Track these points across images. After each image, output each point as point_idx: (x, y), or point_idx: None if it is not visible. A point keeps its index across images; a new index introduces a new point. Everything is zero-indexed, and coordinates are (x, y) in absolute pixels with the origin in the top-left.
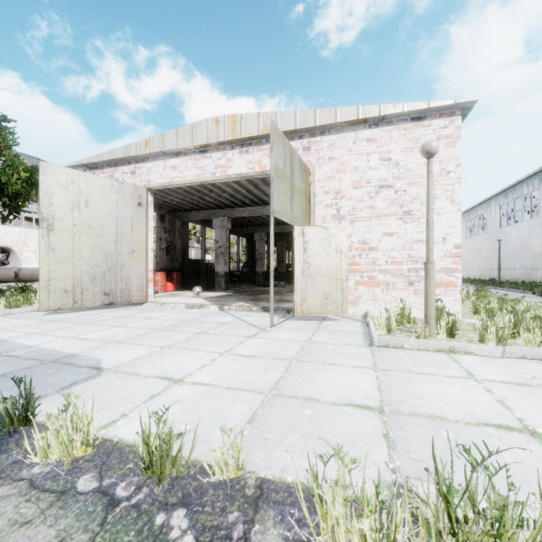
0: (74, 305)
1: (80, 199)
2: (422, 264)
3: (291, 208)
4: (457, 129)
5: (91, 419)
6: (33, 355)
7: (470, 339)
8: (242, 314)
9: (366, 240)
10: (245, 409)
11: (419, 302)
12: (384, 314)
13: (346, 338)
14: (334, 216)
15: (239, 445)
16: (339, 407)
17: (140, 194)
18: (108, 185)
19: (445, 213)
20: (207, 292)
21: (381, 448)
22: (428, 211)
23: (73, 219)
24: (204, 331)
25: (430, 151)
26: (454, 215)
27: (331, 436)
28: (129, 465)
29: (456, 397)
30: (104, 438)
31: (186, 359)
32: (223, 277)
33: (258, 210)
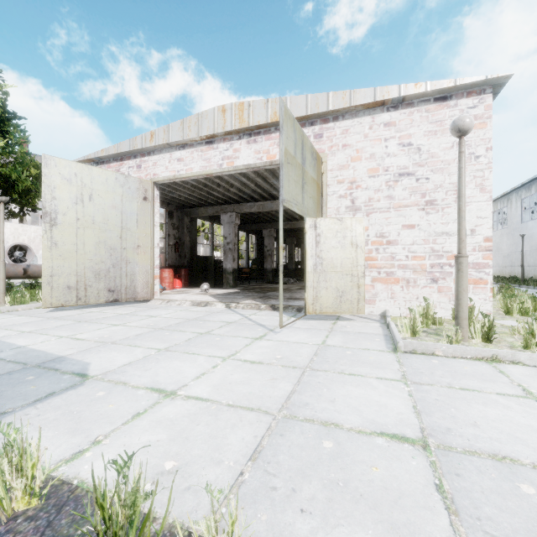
0: (78, 302)
1: (84, 193)
2: (447, 259)
3: (302, 198)
4: (488, 108)
5: (37, 460)
6: (19, 357)
7: (511, 344)
8: (250, 313)
9: (383, 233)
10: (247, 437)
11: (444, 301)
12: (403, 314)
13: (365, 341)
14: (349, 207)
15: (233, 514)
16: (368, 438)
17: (145, 188)
18: (113, 178)
19: (473, 203)
20: (215, 289)
21: (437, 511)
22: (459, 197)
23: (76, 214)
24: (208, 331)
25: (463, 128)
26: (484, 204)
27: (363, 486)
28: (83, 529)
29: (521, 426)
30: (62, 479)
31: (184, 365)
32: (232, 274)
33: (267, 205)
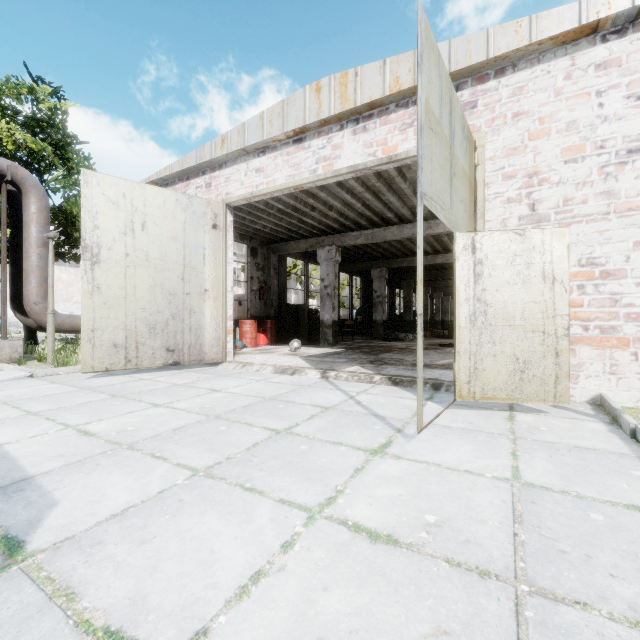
0: (127, 365)
1: (135, 220)
2: None
3: (450, 199)
4: None
5: None
6: None
7: None
8: (357, 389)
9: (595, 257)
10: None
11: None
12: (638, 403)
13: (612, 477)
14: (525, 218)
15: None
16: None
17: (215, 212)
18: (173, 200)
19: None
20: (309, 348)
21: None
22: None
23: (125, 248)
24: (288, 427)
25: None
26: None
27: None
28: None
29: None
30: None
31: (224, 531)
32: (331, 327)
33: (379, 233)
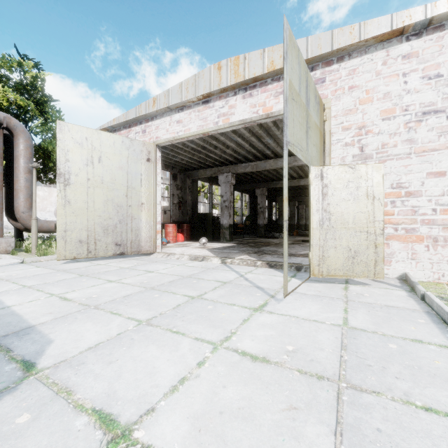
0: (89, 254)
1: (94, 155)
2: None
3: (306, 144)
4: None
5: None
6: None
7: None
8: (245, 270)
9: (402, 183)
10: None
11: None
12: (429, 278)
13: (405, 323)
14: (357, 156)
15: None
16: None
17: (148, 150)
18: (119, 141)
19: None
20: (213, 243)
21: None
22: None
23: (87, 174)
24: (200, 295)
25: None
26: None
27: None
28: None
29: None
30: None
31: (160, 356)
32: (228, 229)
33: (261, 165)
